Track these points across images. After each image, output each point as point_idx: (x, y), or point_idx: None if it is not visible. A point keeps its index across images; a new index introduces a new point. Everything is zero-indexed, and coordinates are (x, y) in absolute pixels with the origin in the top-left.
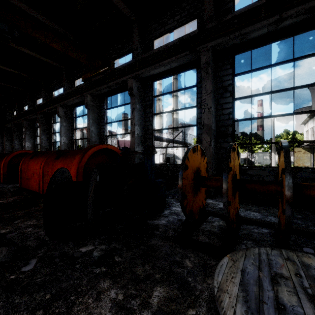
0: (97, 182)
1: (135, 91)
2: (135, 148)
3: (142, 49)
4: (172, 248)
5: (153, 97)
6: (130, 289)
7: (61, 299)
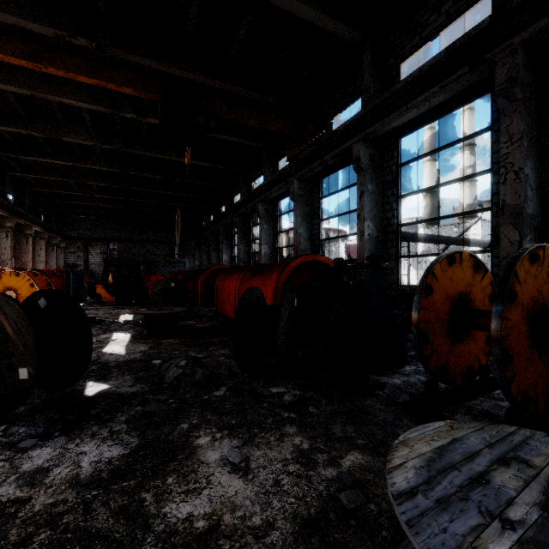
0: (294, 307)
1: (365, 162)
2: (364, 258)
3: (378, 87)
4: (396, 417)
5: (398, 167)
6: (318, 443)
7: (245, 427)
